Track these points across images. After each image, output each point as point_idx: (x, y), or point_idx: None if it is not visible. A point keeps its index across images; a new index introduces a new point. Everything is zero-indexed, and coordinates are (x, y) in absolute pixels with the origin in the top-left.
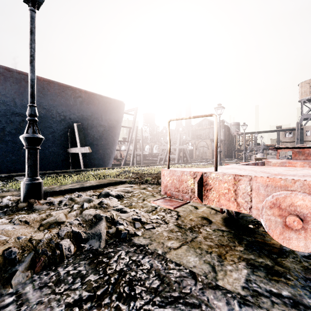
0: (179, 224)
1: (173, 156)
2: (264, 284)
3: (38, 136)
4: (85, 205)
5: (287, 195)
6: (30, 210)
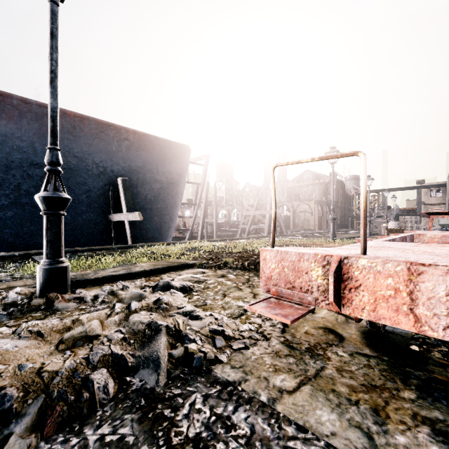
0: (288, 341)
1: (261, 225)
2: None
3: (62, 195)
4: (133, 306)
5: None
6: (49, 310)
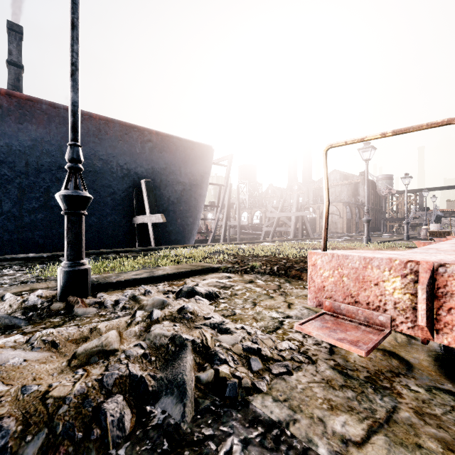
0: (340, 365)
1: (286, 228)
2: None
3: (82, 193)
4: (155, 314)
5: None
6: (69, 315)
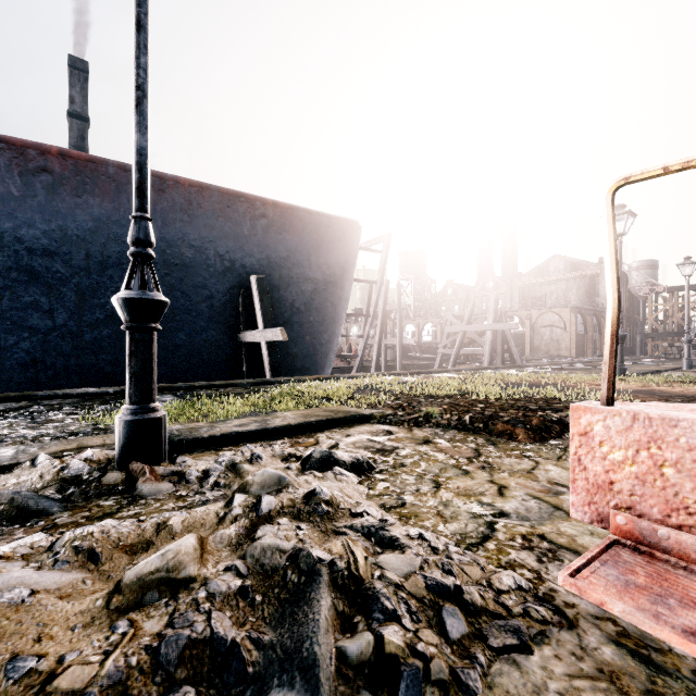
0: (631, 636)
1: (476, 349)
2: None
3: (152, 296)
4: (264, 505)
5: None
6: (129, 495)
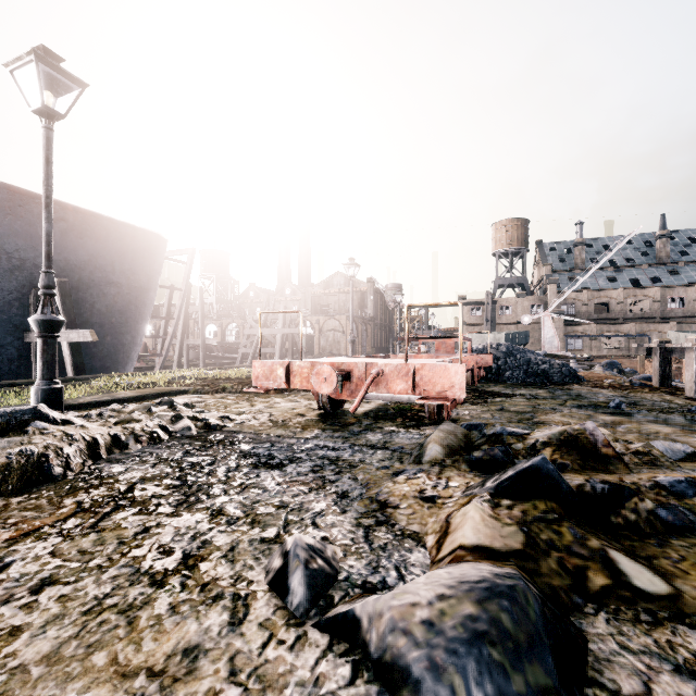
0: (272, 419)
1: (272, 349)
2: (326, 434)
3: (60, 318)
4: (153, 409)
5: (322, 367)
6: None
